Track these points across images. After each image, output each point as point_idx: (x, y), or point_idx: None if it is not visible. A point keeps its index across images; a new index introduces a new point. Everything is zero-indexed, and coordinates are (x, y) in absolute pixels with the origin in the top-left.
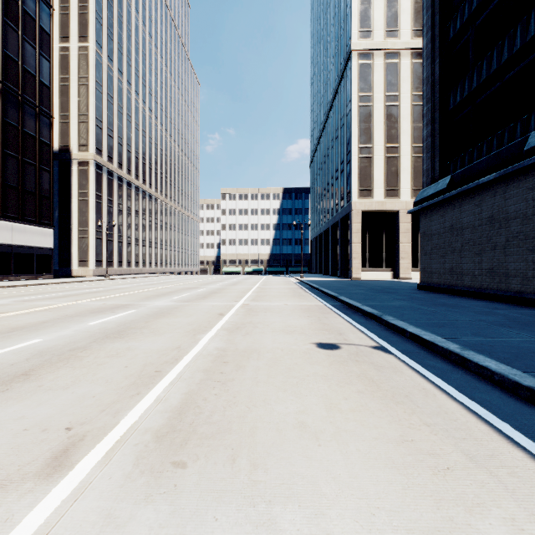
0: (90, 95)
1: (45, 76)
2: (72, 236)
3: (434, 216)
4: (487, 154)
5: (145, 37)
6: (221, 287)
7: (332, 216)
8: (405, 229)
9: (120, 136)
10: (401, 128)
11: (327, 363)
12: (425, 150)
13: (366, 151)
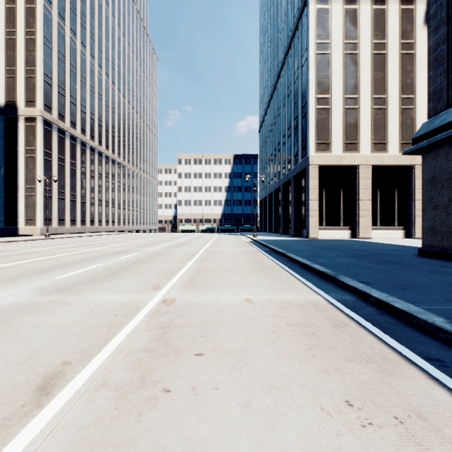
0: (37, 50)
1: None
2: (18, 194)
3: None
4: None
5: (101, 3)
6: (158, 251)
7: (283, 175)
8: (364, 185)
9: (73, 96)
10: (361, 78)
11: None
12: (434, 65)
13: (324, 102)
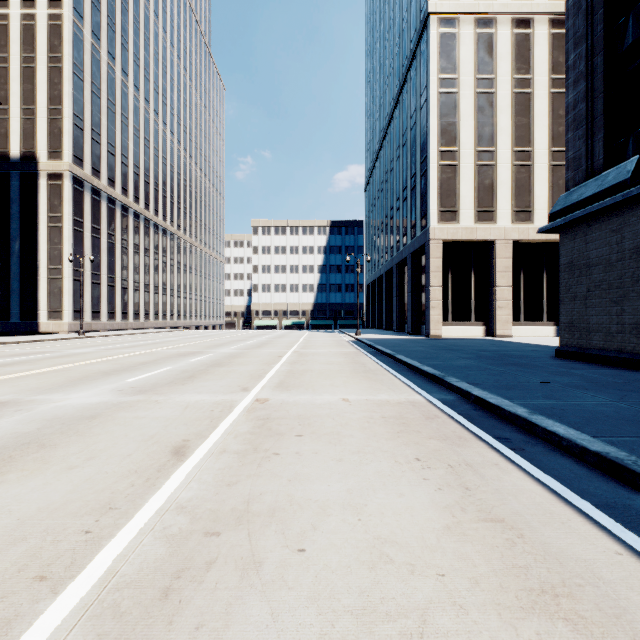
0: (65, 82)
1: None
2: (39, 277)
3: (594, 232)
4: None
5: (148, 15)
6: (235, 353)
7: (397, 252)
8: (503, 267)
9: (112, 143)
10: (498, 124)
11: None
12: (573, 126)
13: (449, 157)
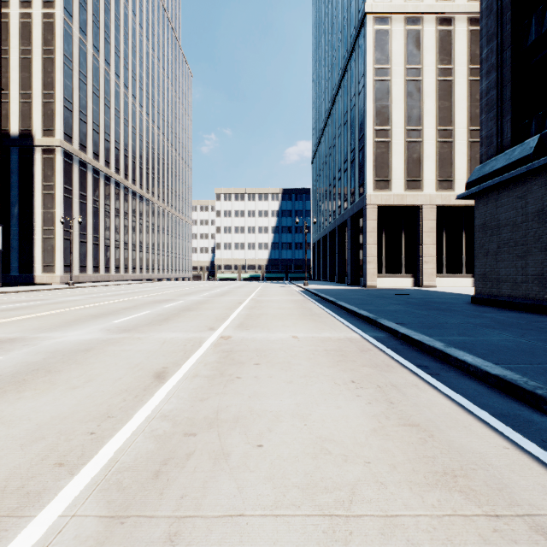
0: (57, 71)
1: None
2: (35, 237)
3: (503, 199)
4: None
5: (127, 13)
6: (202, 300)
7: (339, 215)
8: (428, 228)
9: (96, 122)
10: (424, 107)
11: None
12: (486, 109)
13: (383, 134)
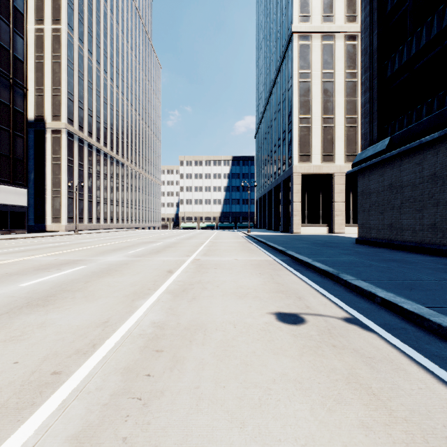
0: (62, 71)
1: (19, 51)
2: (46, 196)
3: (372, 175)
4: (427, 115)
5: (112, 23)
6: (176, 242)
7: (275, 179)
8: (339, 190)
9: (90, 109)
10: (336, 101)
11: (295, 351)
12: (364, 116)
13: (305, 121)
